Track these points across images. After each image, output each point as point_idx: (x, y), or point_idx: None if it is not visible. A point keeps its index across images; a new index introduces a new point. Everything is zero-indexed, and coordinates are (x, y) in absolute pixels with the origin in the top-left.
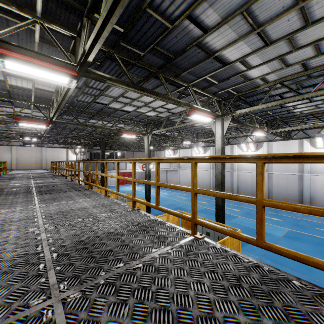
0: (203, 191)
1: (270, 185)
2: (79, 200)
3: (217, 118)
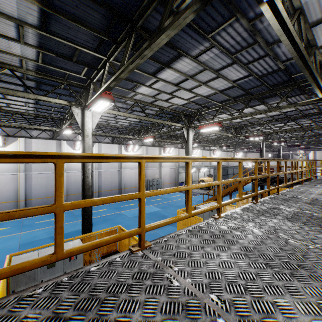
0: (311, 168)
1: (99, 181)
2: (318, 191)
3: (190, 128)
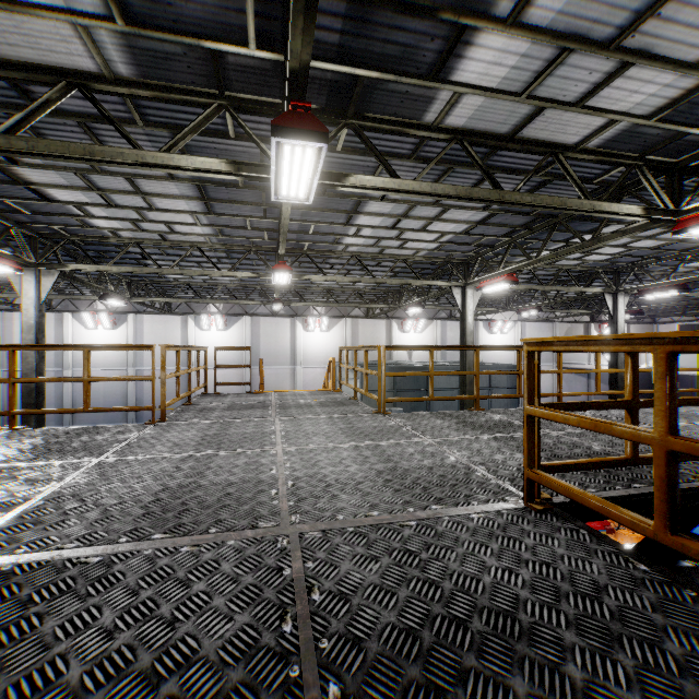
0: (27, 379)
1: (139, 390)
2: None
3: (27, 268)
